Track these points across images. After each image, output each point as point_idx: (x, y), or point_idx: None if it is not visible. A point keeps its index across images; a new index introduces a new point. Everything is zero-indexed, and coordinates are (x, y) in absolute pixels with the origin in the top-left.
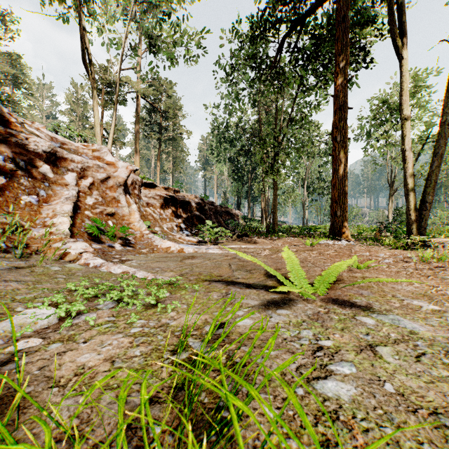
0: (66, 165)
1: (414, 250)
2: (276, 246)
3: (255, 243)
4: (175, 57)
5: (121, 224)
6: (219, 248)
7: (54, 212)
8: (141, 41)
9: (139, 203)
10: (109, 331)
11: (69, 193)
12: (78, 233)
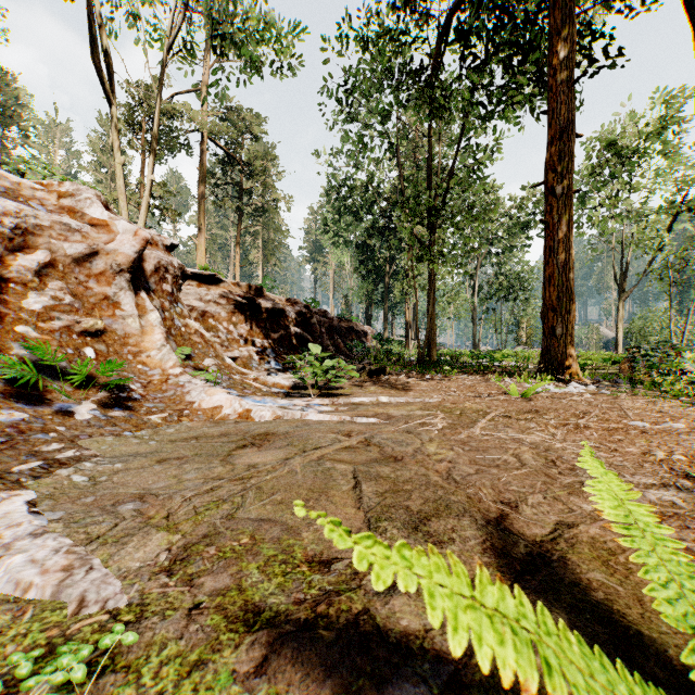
0: None
1: None
2: (449, 398)
3: (405, 388)
4: (259, 58)
5: (117, 355)
6: (333, 405)
7: None
8: (208, 47)
9: (172, 309)
10: None
11: None
12: None
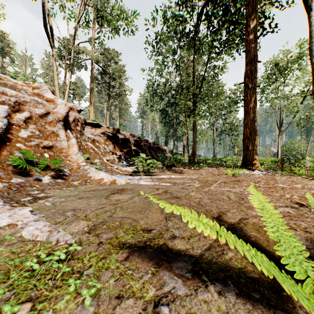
0: None
1: None
2: (201, 176)
3: (182, 172)
4: (117, 27)
5: (58, 157)
6: (151, 179)
7: None
8: (94, 21)
9: (80, 138)
10: None
11: None
12: None
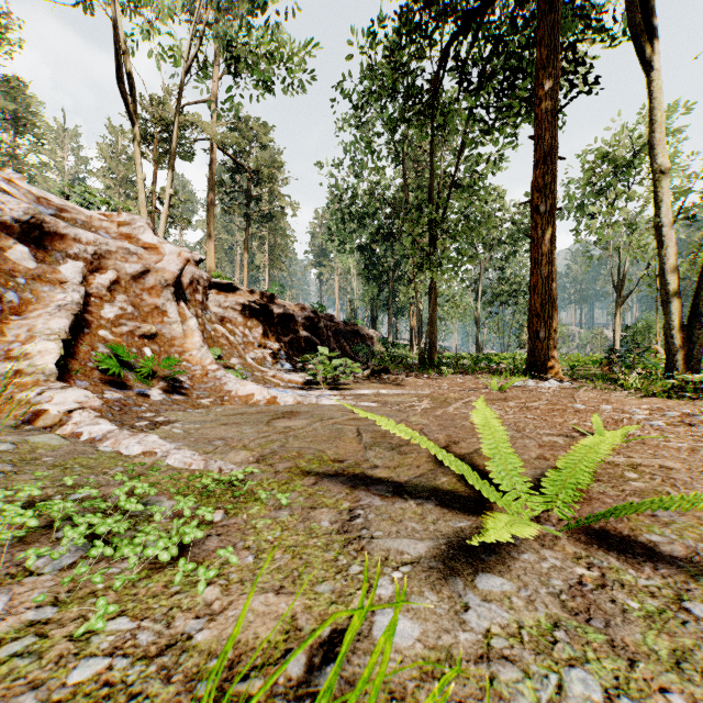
0: (65, 247)
1: (686, 400)
2: (439, 391)
3: (403, 384)
4: (269, 78)
5: (167, 354)
6: (341, 395)
7: (31, 331)
8: (217, 59)
9: (203, 316)
10: (7, 677)
11: (67, 297)
12: (80, 372)
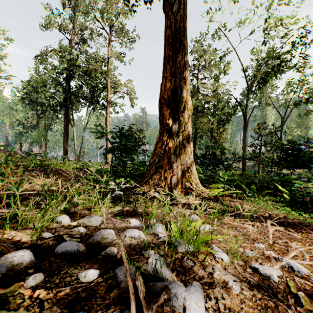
0: None
1: None
2: None
3: None
4: None
5: None
6: None
7: None
8: None
9: None
10: None
11: None
12: None
